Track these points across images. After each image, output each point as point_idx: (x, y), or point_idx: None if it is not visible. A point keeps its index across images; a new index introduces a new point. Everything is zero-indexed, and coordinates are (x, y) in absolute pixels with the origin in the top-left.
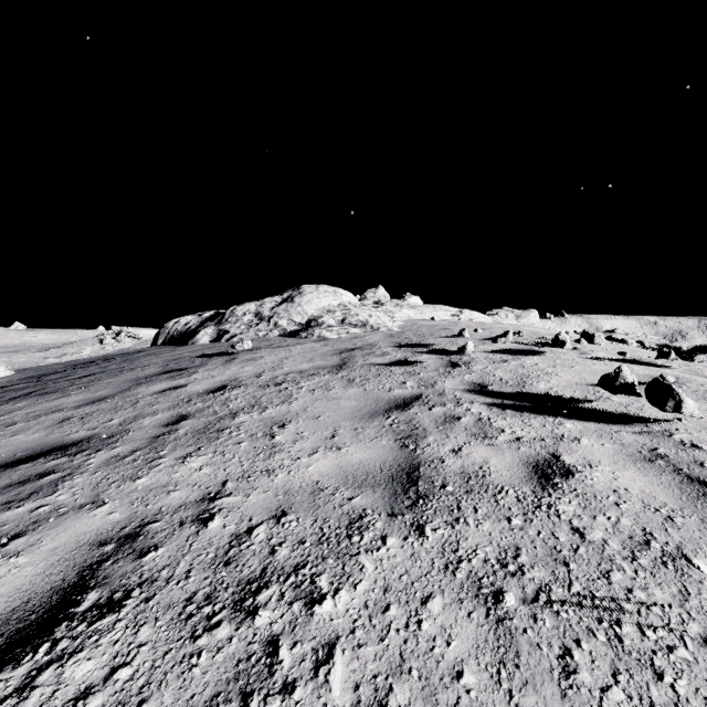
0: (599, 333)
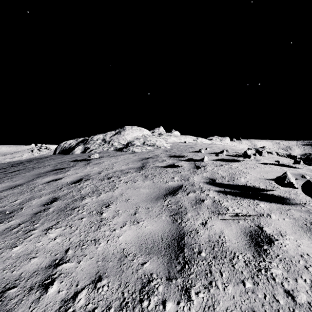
0: (264, 150)
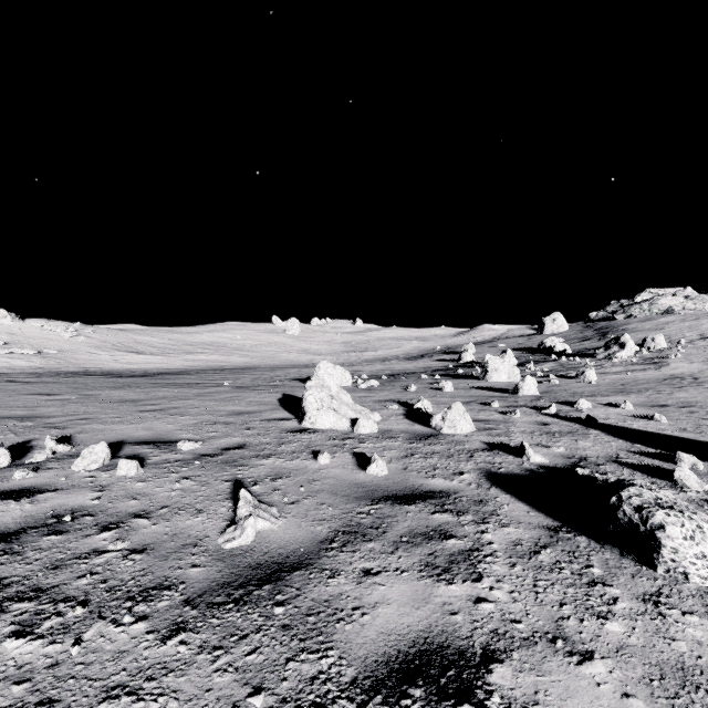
0: None
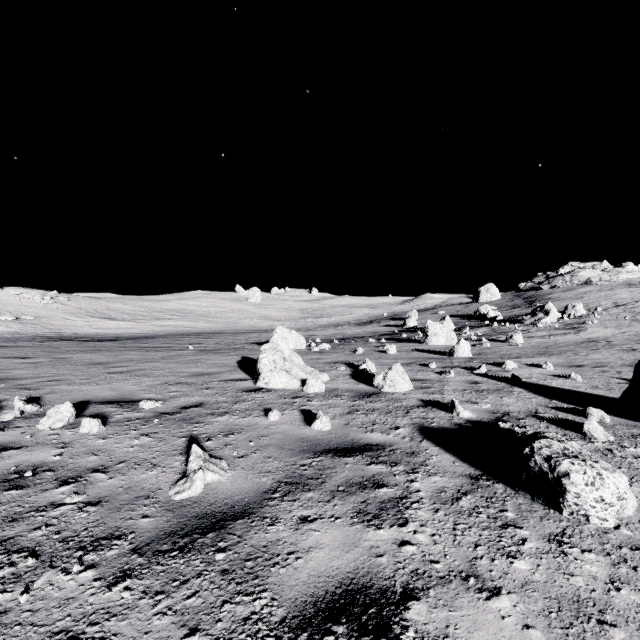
0: None
